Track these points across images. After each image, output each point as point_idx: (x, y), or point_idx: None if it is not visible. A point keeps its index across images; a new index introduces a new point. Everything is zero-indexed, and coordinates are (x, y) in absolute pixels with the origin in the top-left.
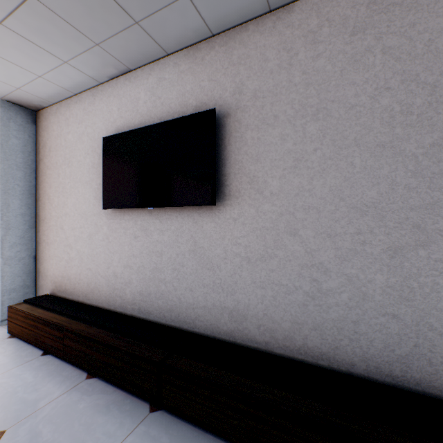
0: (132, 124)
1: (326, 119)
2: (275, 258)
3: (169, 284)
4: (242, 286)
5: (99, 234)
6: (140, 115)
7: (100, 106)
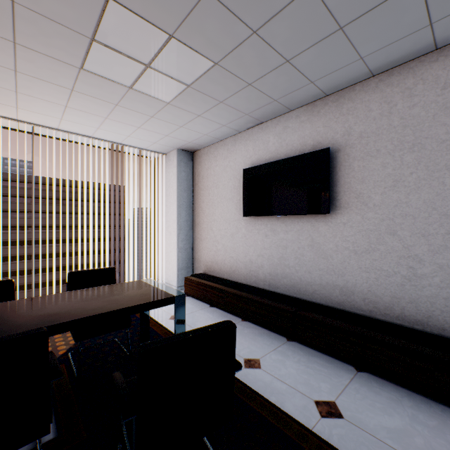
0: (263, 159)
1: (420, 151)
2: (377, 251)
3: (292, 268)
4: (350, 270)
5: (238, 234)
6: (269, 153)
7: (239, 147)
